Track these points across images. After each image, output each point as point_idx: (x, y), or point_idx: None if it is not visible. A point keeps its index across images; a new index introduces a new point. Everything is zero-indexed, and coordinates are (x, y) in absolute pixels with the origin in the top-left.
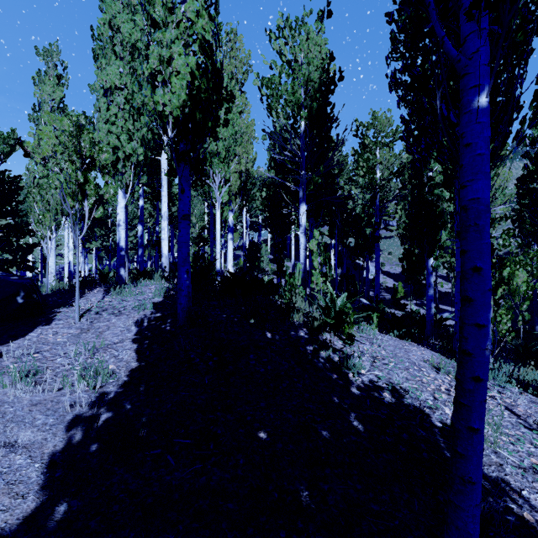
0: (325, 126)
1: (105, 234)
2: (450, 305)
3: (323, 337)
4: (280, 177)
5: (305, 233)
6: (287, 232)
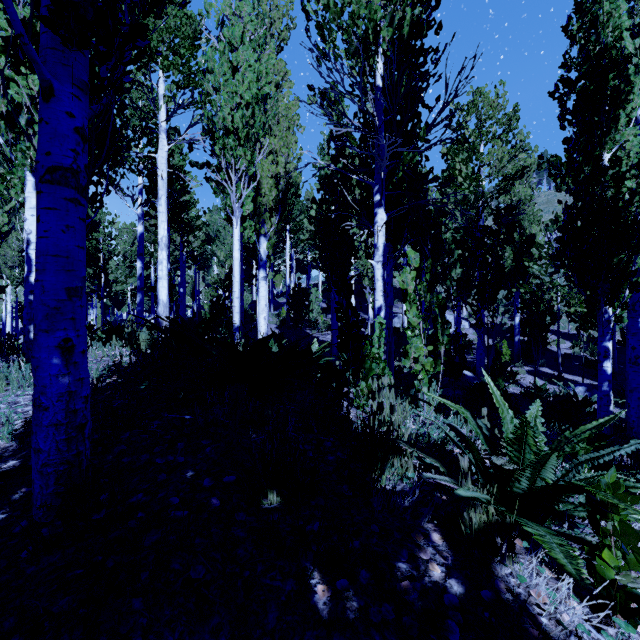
0: (417, 81)
1: (93, 274)
2: (577, 373)
3: (508, 580)
4: (339, 167)
5: (385, 262)
6: (348, 269)
